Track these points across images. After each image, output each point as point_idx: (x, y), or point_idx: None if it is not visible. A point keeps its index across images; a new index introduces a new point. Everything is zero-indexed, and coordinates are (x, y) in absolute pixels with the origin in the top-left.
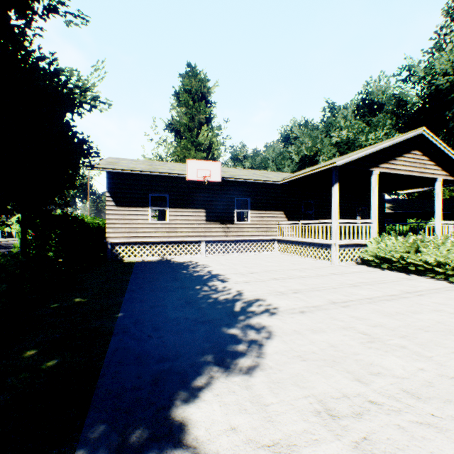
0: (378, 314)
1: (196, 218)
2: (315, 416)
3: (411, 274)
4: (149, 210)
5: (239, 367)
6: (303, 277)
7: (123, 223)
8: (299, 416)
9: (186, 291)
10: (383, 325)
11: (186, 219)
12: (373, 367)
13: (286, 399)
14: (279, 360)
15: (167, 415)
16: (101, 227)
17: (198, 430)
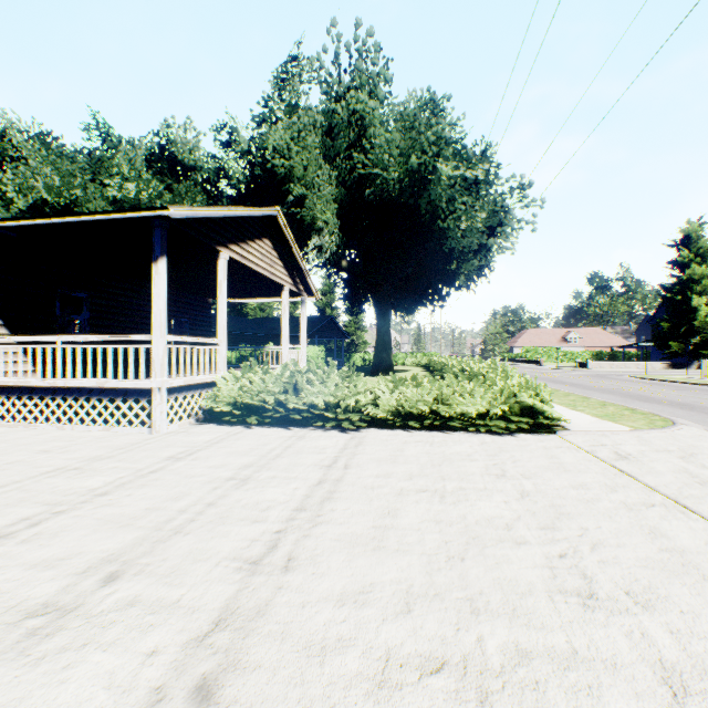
0: (365, 553)
1: None
2: None
3: (293, 427)
4: None
5: None
6: (106, 493)
7: None
8: None
9: None
10: (411, 588)
11: None
12: None
13: None
14: None
15: None
16: None
17: None
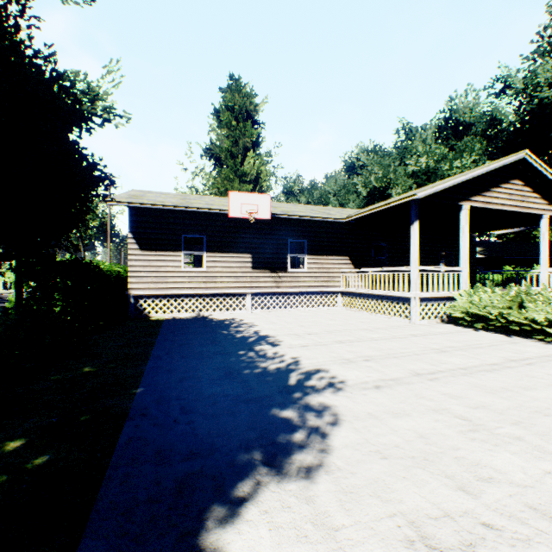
0: (478, 390)
1: (240, 265)
2: (407, 549)
3: (514, 336)
4: (181, 255)
5: (296, 468)
6: (376, 340)
7: (149, 270)
8: (384, 547)
9: (226, 358)
10: (486, 406)
11: (228, 266)
12: (481, 468)
13: (364, 519)
14: (350, 457)
15: (194, 545)
16: (122, 276)
17: None
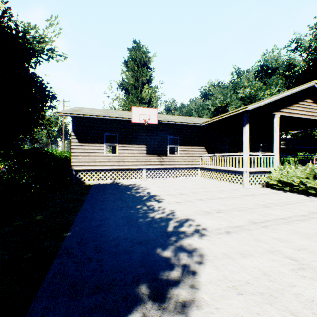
0: (297, 236)
1: (139, 152)
2: None
3: (310, 196)
4: (103, 145)
5: (173, 303)
6: (223, 198)
7: (84, 155)
8: None
9: (128, 211)
10: (306, 248)
11: (132, 152)
12: (316, 305)
13: None
14: (214, 292)
15: None
16: (68, 158)
17: None
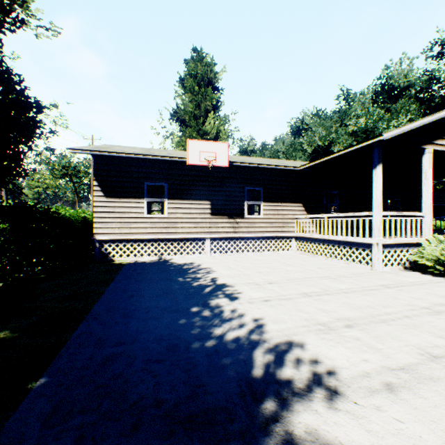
0: None
1: (200, 212)
2: None
3: None
4: (144, 201)
5: None
6: (346, 292)
7: (114, 216)
8: None
9: (174, 319)
10: None
11: (188, 212)
12: None
13: None
14: None
15: None
16: (91, 222)
17: None
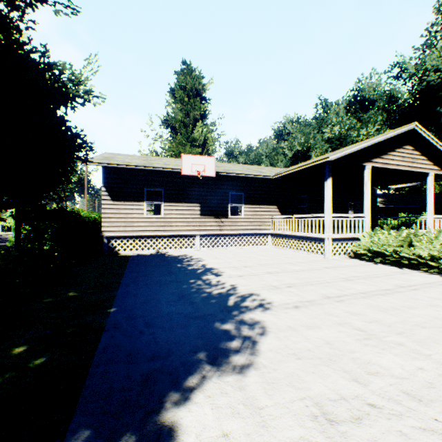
0: (373, 309)
1: (191, 213)
2: (312, 421)
3: (404, 268)
4: (144, 204)
5: (232, 366)
6: (297, 271)
7: (119, 217)
8: (295, 420)
9: (179, 285)
10: (379, 320)
11: (181, 213)
12: (371, 366)
13: (281, 401)
14: (273, 358)
15: (156, 419)
16: (97, 221)
17: (188, 436)
